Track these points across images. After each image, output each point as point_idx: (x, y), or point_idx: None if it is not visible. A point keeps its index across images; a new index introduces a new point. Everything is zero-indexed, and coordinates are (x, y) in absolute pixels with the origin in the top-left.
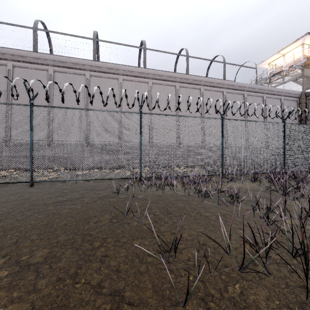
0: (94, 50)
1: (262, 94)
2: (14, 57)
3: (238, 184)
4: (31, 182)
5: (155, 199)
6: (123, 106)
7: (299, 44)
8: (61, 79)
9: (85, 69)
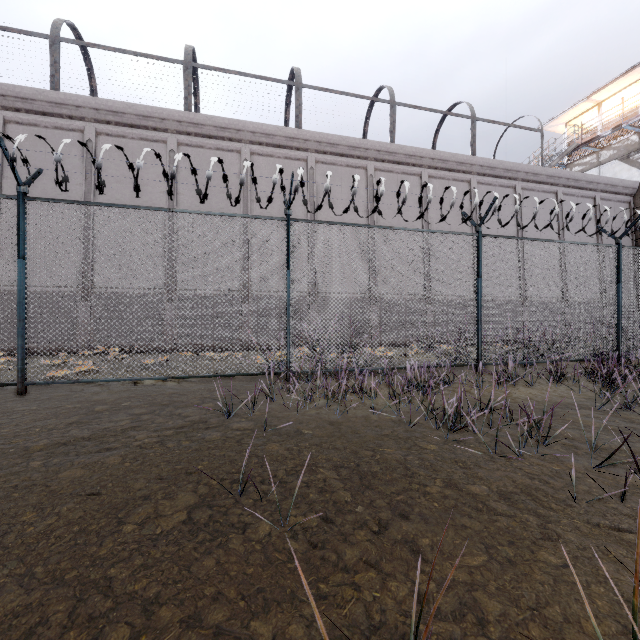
0: (186, 88)
1: (554, 187)
2: (7, 102)
3: (523, 388)
4: (20, 384)
5: (323, 435)
6: (252, 212)
7: (634, 80)
8: (114, 150)
9: (168, 130)
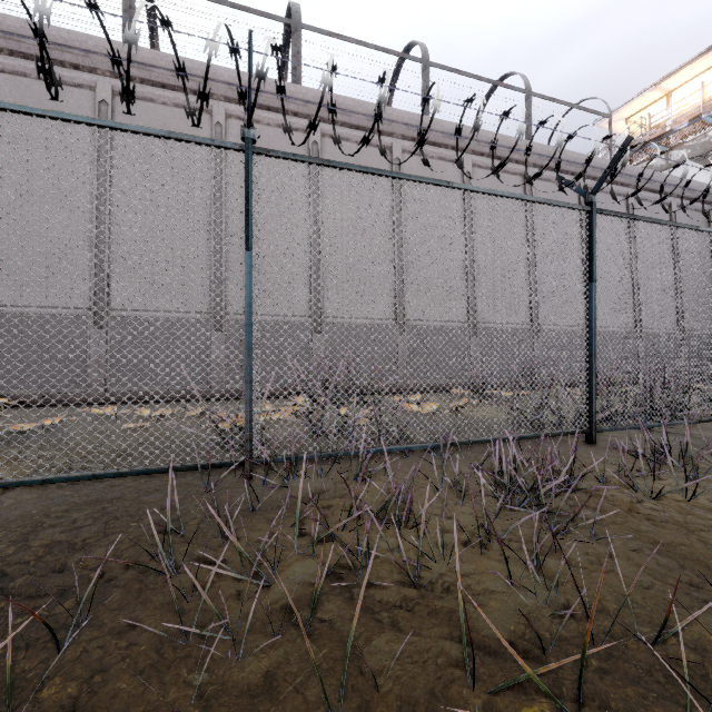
0: (127, 10)
1: (625, 188)
2: None
3: None
4: None
5: None
6: (228, 200)
7: None
8: (7, 94)
9: (97, 70)
